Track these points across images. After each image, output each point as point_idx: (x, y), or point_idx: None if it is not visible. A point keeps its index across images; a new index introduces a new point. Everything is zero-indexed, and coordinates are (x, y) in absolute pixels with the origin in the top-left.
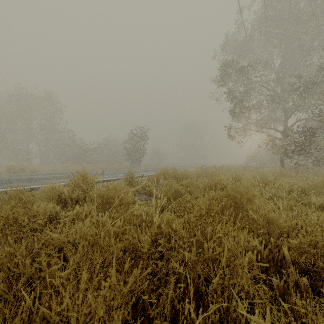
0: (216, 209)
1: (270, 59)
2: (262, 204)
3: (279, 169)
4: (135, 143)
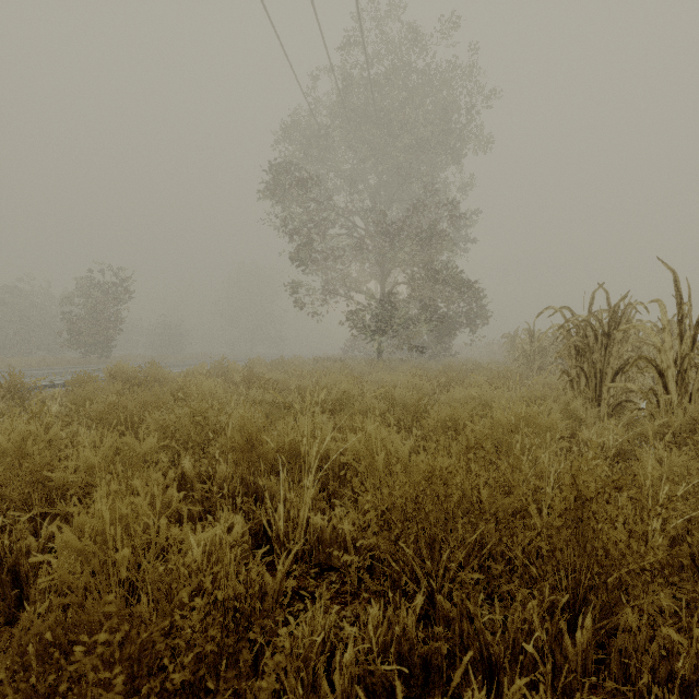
0: (109, 419)
1: (360, 175)
2: (198, 409)
3: (366, 362)
4: (94, 305)
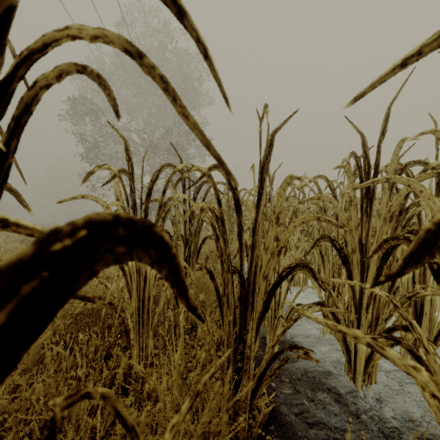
0: None
1: (136, 107)
2: None
3: None
4: None
